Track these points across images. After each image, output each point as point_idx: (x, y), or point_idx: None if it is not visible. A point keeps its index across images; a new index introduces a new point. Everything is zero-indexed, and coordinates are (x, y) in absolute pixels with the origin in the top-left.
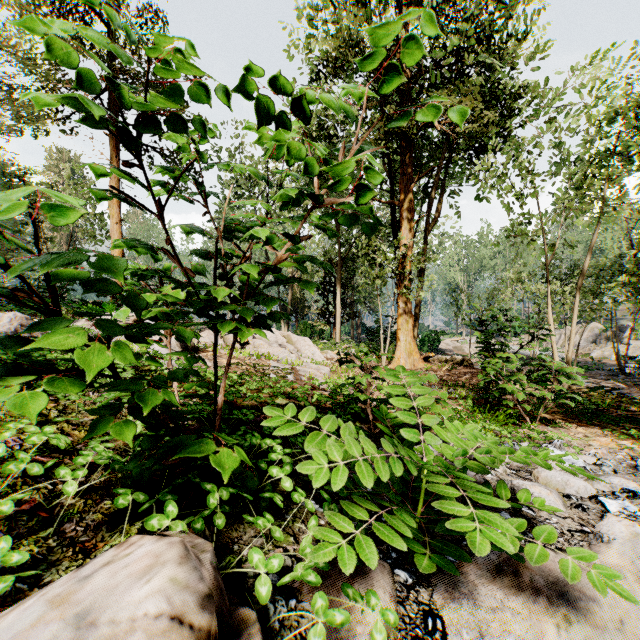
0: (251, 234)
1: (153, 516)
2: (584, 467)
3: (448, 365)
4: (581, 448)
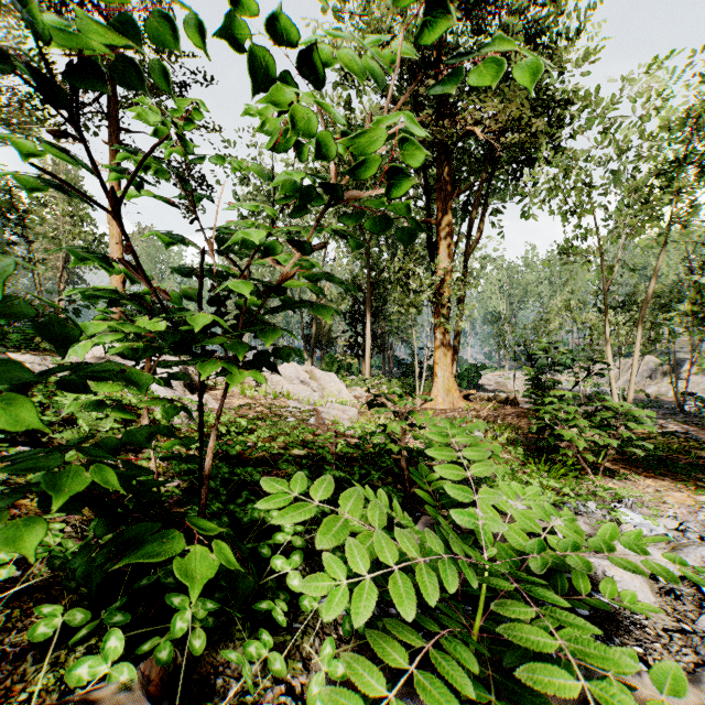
0: (241, 238)
1: (81, 660)
2: (665, 534)
3: (491, 404)
4: (659, 510)
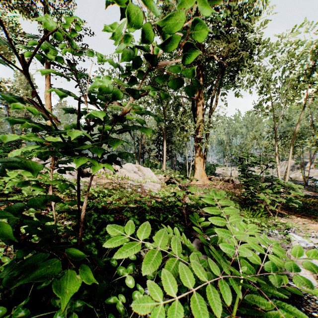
0: (98, 86)
1: None
2: (313, 246)
3: (221, 182)
4: (309, 234)
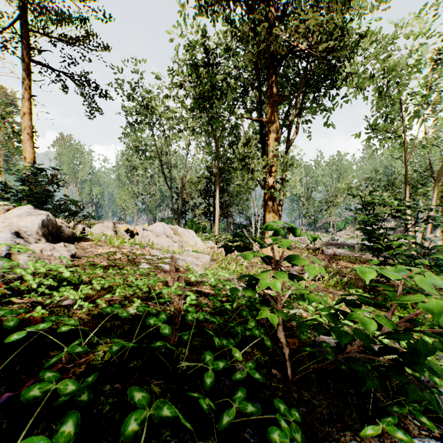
0: None
1: None
2: None
3: (307, 252)
4: None
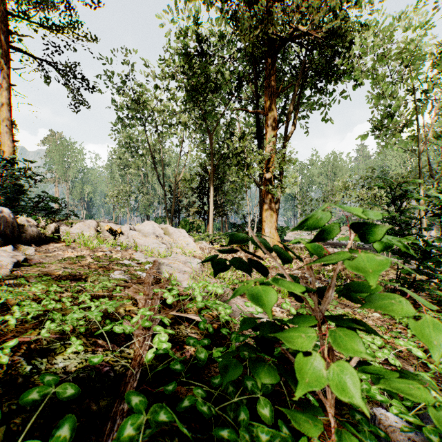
0: None
1: None
2: None
3: (307, 252)
4: None
